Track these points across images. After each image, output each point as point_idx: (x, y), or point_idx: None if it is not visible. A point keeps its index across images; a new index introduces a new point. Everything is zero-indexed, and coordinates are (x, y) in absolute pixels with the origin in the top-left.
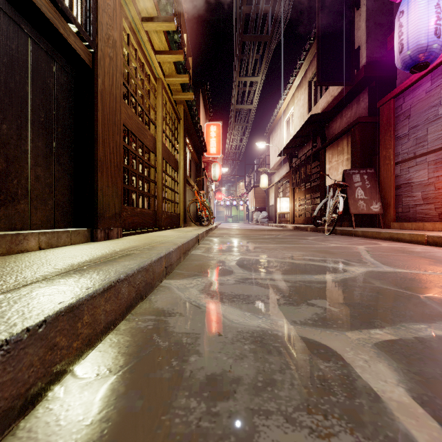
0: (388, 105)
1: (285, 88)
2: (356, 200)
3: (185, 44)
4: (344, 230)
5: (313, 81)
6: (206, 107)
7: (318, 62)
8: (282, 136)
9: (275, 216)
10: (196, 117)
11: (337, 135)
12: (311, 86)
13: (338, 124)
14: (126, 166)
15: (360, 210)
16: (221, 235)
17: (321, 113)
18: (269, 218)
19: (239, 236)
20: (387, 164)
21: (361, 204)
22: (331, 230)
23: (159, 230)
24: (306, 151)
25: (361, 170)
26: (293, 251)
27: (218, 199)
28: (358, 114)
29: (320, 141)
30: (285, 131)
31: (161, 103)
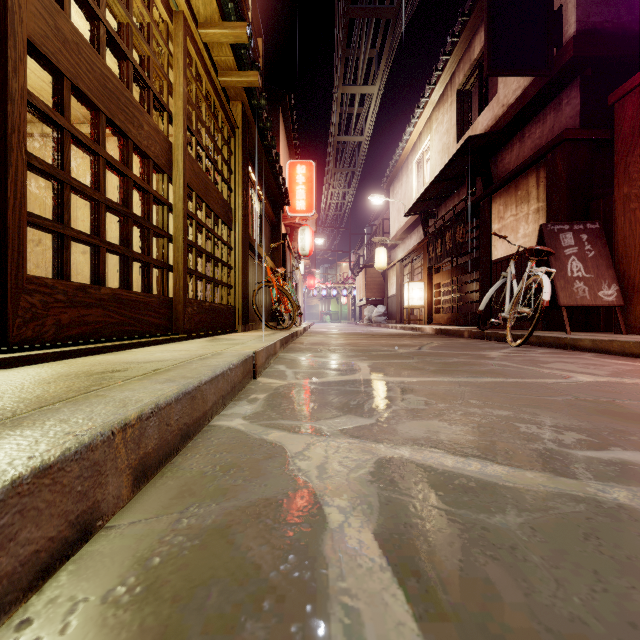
0: (636, 95)
1: (417, 106)
2: (568, 280)
3: (249, 6)
4: (548, 337)
5: (466, 90)
6: (289, 137)
7: (489, 33)
8: (411, 186)
9: (398, 312)
10: (268, 135)
11: (517, 168)
12: (461, 98)
13: (516, 153)
14: (50, 168)
15: (579, 300)
16: (312, 348)
17: (486, 134)
18: (389, 316)
19: (349, 350)
20: (632, 211)
21: (580, 288)
22: (525, 337)
23: (173, 340)
24: (455, 204)
25: (575, 224)
26: (526, 410)
27: (309, 287)
28: (559, 128)
29: (482, 185)
30: (415, 178)
31: (184, 67)
